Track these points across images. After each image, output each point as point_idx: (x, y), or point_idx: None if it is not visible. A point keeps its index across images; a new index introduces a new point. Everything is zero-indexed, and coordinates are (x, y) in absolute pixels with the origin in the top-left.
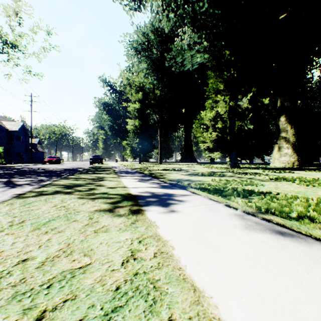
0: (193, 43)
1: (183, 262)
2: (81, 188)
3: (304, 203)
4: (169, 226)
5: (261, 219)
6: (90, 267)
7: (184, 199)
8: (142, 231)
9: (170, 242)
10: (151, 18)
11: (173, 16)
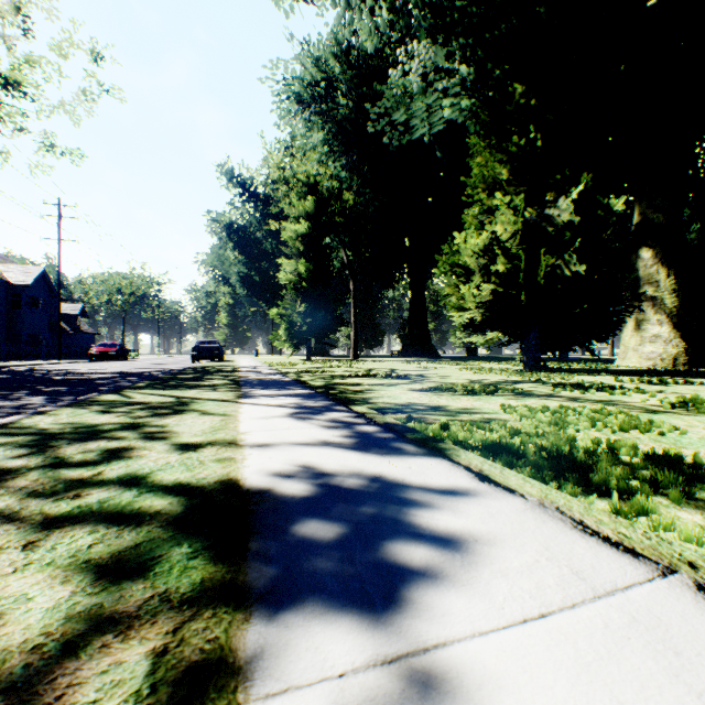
0: (435, 72)
1: None
2: (75, 451)
3: None
4: None
5: None
6: None
7: (466, 533)
8: None
9: None
10: (334, 27)
11: (386, 10)
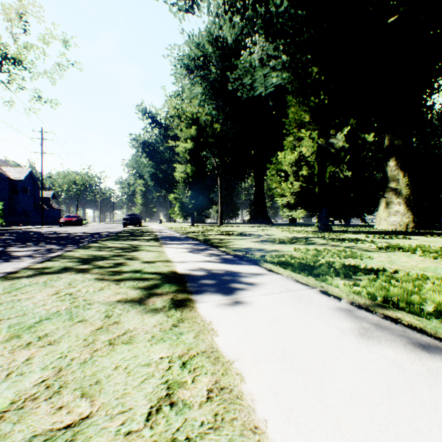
0: (267, 58)
1: (260, 411)
2: (103, 263)
3: (440, 288)
4: (234, 332)
5: (382, 317)
6: (86, 424)
7: (257, 282)
8: (188, 343)
9: (236, 365)
10: (208, 24)
11: (239, 20)
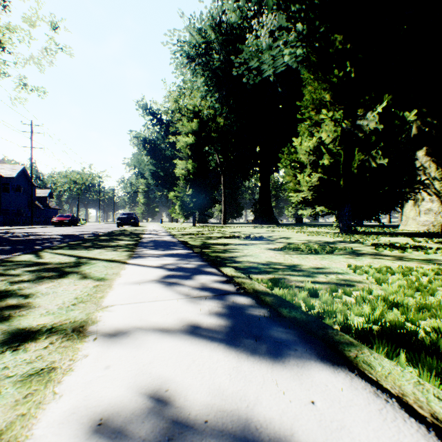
0: (279, 30)
1: None
2: None
3: None
4: None
5: None
6: None
7: None
8: None
9: None
10: (210, 9)
11: None
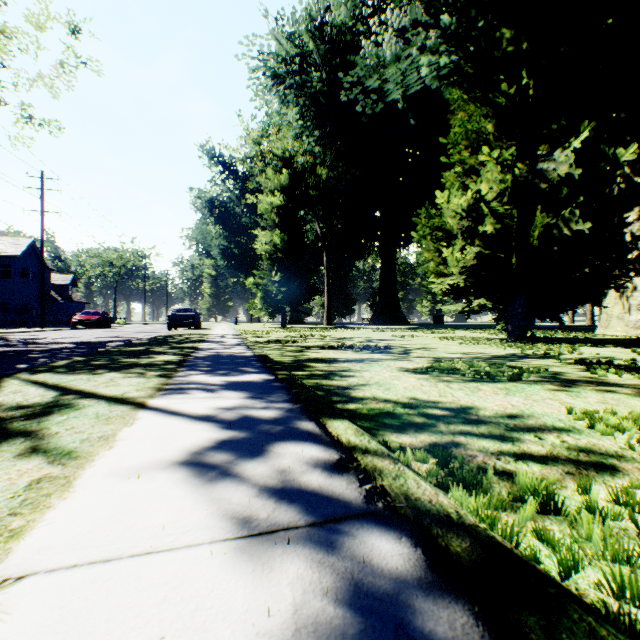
0: (412, 27)
1: None
2: None
3: None
4: None
5: None
6: None
7: None
8: None
9: None
10: (307, 5)
11: None
